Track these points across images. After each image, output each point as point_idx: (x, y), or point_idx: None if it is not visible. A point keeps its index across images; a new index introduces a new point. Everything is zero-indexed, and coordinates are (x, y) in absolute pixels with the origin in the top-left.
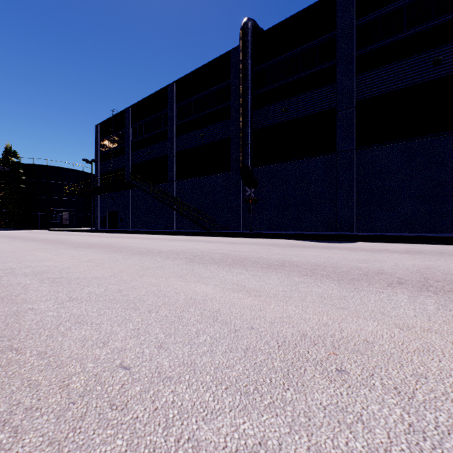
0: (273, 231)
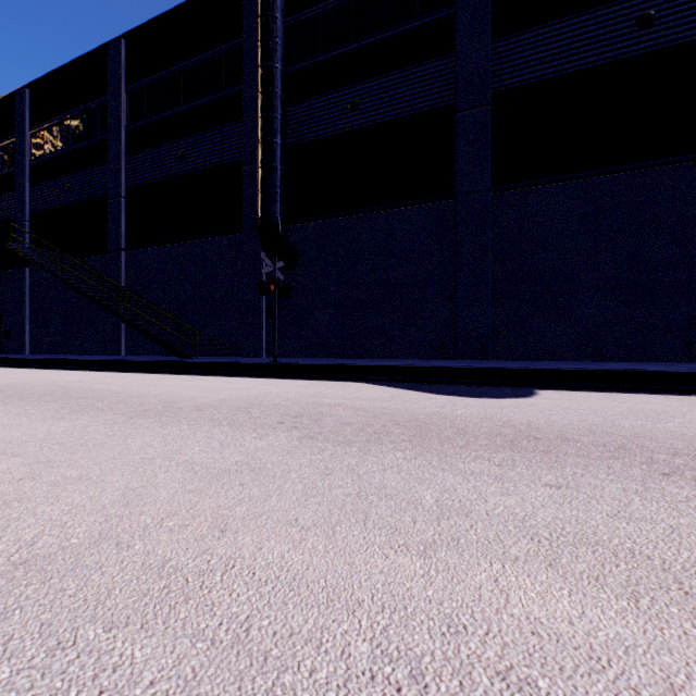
0: (329, 357)
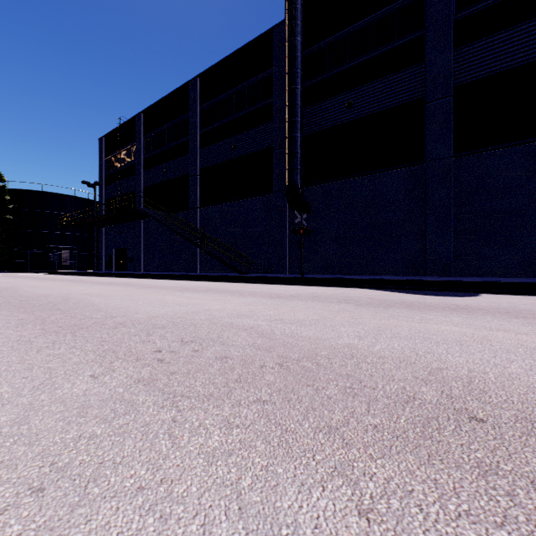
0: (332, 274)
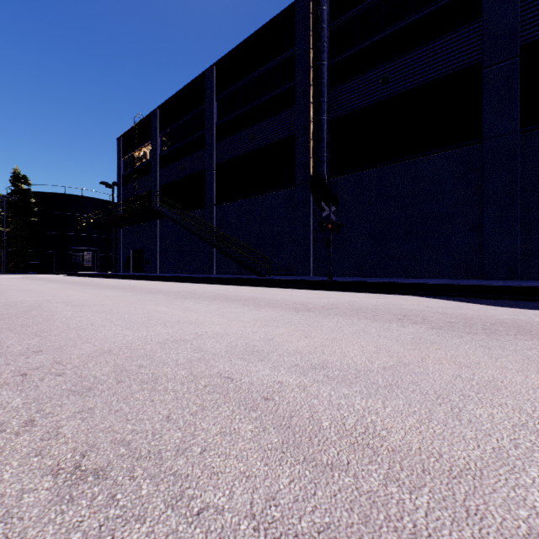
0: (363, 276)
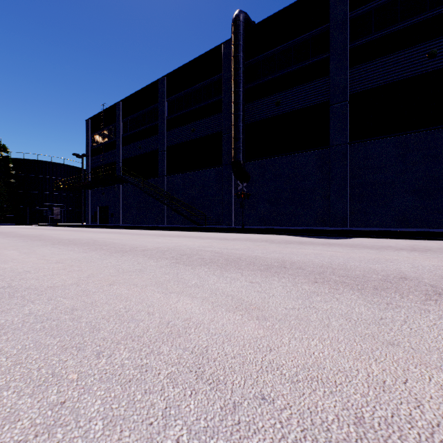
0: (265, 226)
